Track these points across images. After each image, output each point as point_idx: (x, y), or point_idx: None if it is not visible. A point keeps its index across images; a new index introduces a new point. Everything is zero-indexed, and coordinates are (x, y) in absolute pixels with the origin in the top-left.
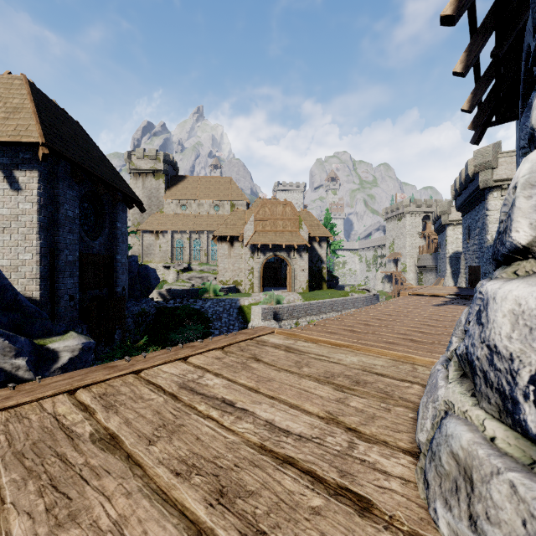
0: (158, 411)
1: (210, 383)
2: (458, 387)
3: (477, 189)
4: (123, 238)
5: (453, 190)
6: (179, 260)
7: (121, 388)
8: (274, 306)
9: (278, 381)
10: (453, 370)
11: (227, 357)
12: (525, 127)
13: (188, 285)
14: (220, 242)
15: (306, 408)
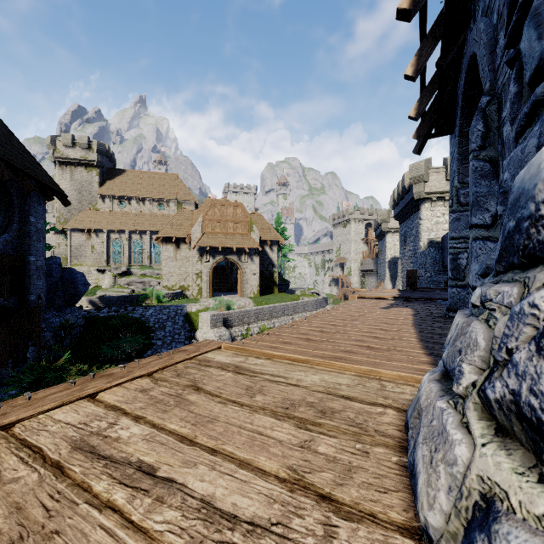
0: (20, 505)
1: (124, 434)
2: (504, 456)
3: (412, 200)
4: (39, 235)
5: (392, 200)
6: (117, 263)
7: None
8: (224, 312)
9: (223, 421)
10: (476, 418)
11: (156, 387)
12: (476, 130)
13: (126, 291)
14: (165, 244)
15: (261, 463)
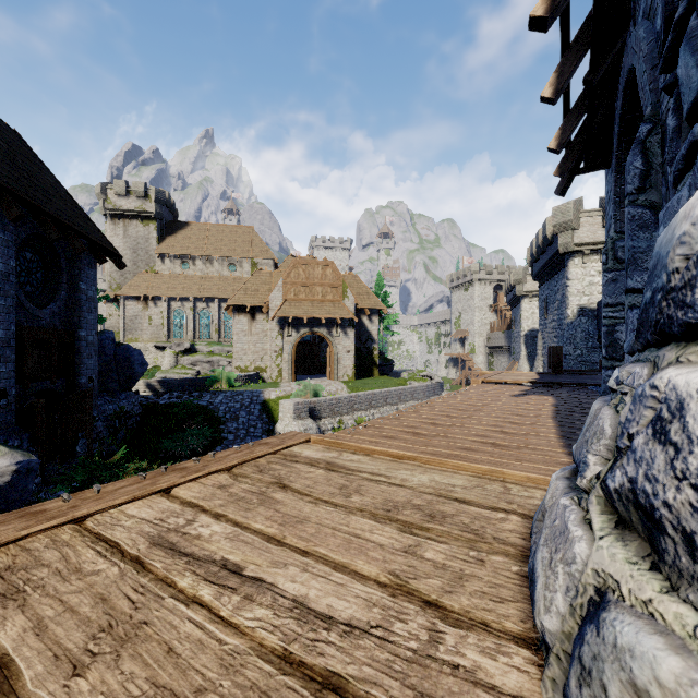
0: (104, 596)
1: (205, 532)
2: (620, 548)
3: (557, 254)
4: (90, 305)
5: (529, 254)
6: (179, 339)
7: (45, 552)
8: (310, 399)
9: (314, 522)
10: (598, 512)
11: (237, 483)
12: (633, 168)
13: (190, 372)
14: (237, 314)
15: (359, 567)
